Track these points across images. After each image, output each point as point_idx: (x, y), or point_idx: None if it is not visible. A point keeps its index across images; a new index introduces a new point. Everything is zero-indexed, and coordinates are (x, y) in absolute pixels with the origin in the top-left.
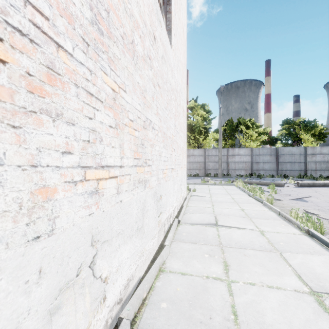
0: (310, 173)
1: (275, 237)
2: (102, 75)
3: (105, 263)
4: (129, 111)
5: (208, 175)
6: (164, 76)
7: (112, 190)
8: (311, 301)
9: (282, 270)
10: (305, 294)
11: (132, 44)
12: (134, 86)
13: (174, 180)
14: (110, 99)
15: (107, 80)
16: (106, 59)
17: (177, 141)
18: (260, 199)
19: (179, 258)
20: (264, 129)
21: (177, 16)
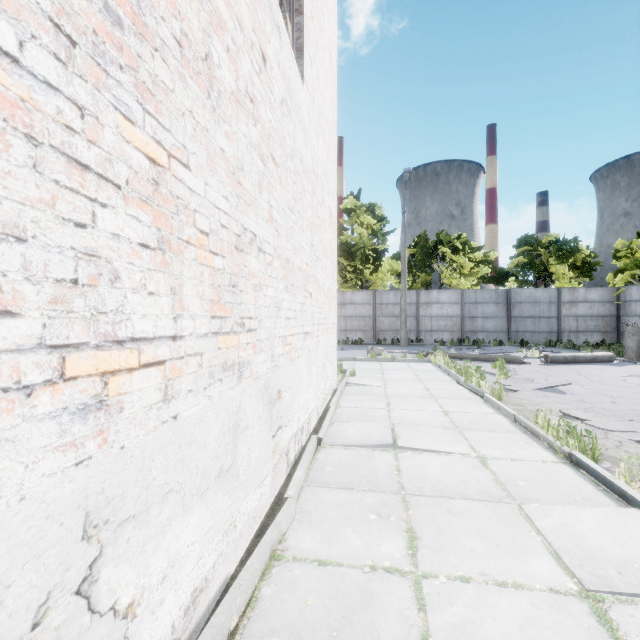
0: (568, 337)
1: (508, 469)
2: (119, 122)
3: (128, 572)
4: (197, 211)
5: (382, 341)
6: (287, 142)
7: (150, 396)
8: (584, 613)
9: (524, 544)
10: (570, 598)
11: (207, 62)
12: (213, 156)
13: (309, 357)
14: (142, 181)
15: (135, 136)
16: (131, 87)
17: (317, 277)
18: (479, 389)
19: (315, 525)
20: (486, 254)
21: (317, 24)
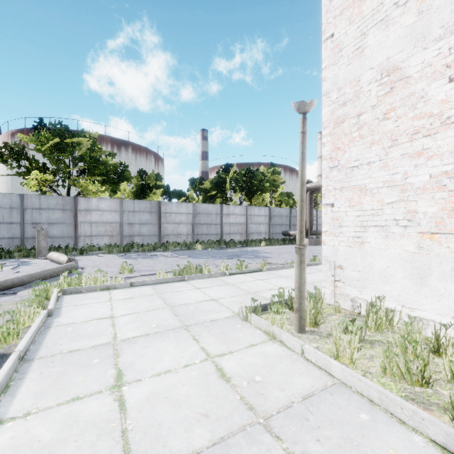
0: None
1: None
2: None
3: None
4: None
5: None
6: None
7: None
8: None
9: None
10: None
11: None
12: None
13: None
14: None
15: None
16: None
17: None
18: (254, 268)
19: None
20: None
21: None
